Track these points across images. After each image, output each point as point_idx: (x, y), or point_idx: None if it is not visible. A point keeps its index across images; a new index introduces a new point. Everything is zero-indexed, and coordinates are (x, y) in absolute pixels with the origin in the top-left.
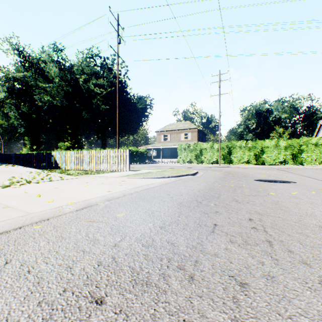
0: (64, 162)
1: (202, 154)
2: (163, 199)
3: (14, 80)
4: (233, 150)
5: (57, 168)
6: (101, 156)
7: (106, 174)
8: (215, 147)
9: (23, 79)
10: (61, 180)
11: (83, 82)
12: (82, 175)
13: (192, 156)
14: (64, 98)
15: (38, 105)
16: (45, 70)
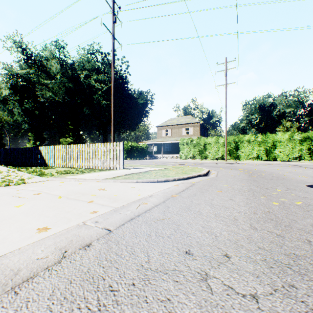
0: (51, 158)
1: (205, 149)
2: (178, 312)
3: (17, 77)
4: (241, 145)
5: (44, 164)
6: (90, 151)
7: (89, 174)
8: (220, 142)
9: (26, 76)
10: (13, 186)
11: (84, 78)
12: (60, 175)
13: (195, 151)
14: (65, 94)
15: (41, 102)
16: (47, 66)
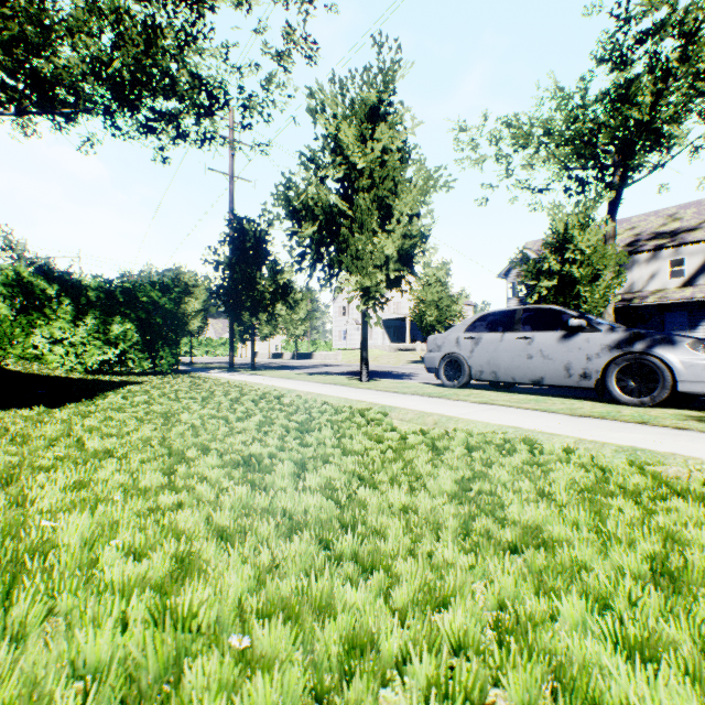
0: None
1: None
2: None
3: None
4: None
5: None
6: None
7: None
8: None
9: None
10: None
11: None
12: None
13: None
14: None
15: None
16: None
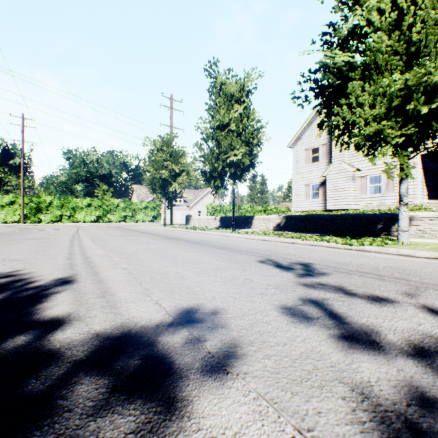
0: None
1: None
2: None
3: None
4: (43, 207)
5: None
6: None
7: None
8: (17, 202)
9: None
10: None
11: None
12: None
13: None
14: None
15: None
16: None
